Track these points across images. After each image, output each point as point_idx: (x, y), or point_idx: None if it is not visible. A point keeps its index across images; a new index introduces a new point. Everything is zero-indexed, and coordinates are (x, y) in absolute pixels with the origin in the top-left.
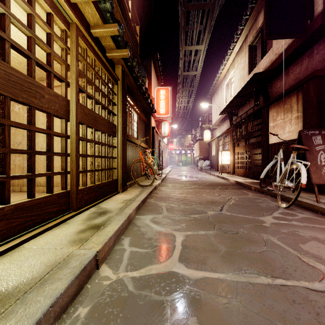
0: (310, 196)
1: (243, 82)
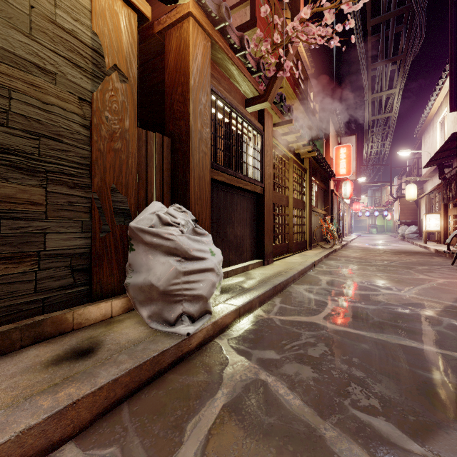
0: None
1: (456, 127)
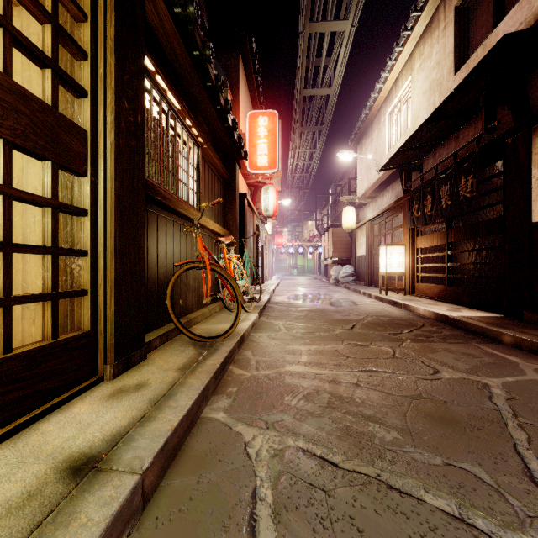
0: None
1: (438, 94)
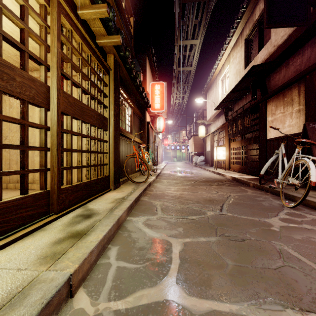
0: (315, 194)
1: (239, 77)
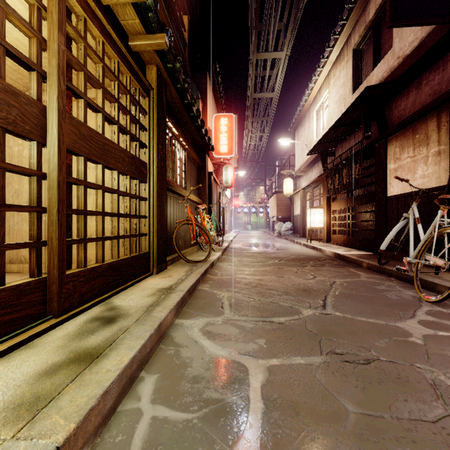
0: None
1: (344, 105)
